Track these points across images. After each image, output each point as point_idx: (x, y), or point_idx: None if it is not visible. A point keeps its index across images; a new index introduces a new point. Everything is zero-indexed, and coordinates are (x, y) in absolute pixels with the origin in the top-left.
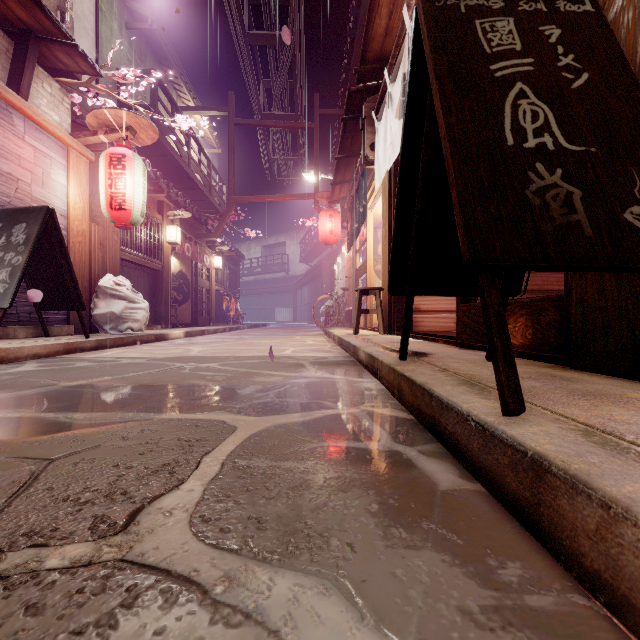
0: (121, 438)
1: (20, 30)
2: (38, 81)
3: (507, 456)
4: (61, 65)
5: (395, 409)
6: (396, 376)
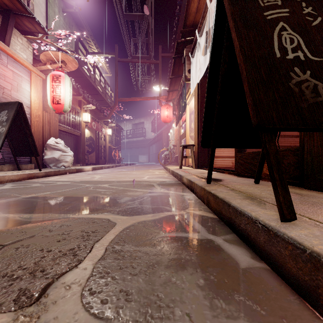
0: (48, 230)
1: (5, 9)
2: (15, 37)
3: (288, 250)
4: (27, 28)
5: (206, 211)
6: (205, 192)
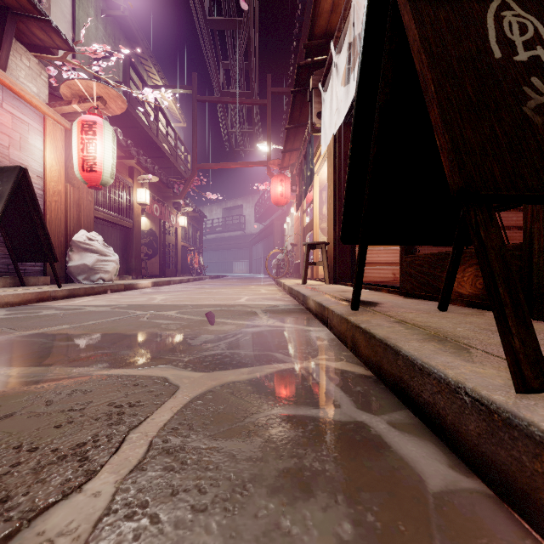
0: (44, 402)
1: None
2: (17, 55)
3: (542, 461)
4: (38, 41)
5: (350, 363)
6: (349, 327)
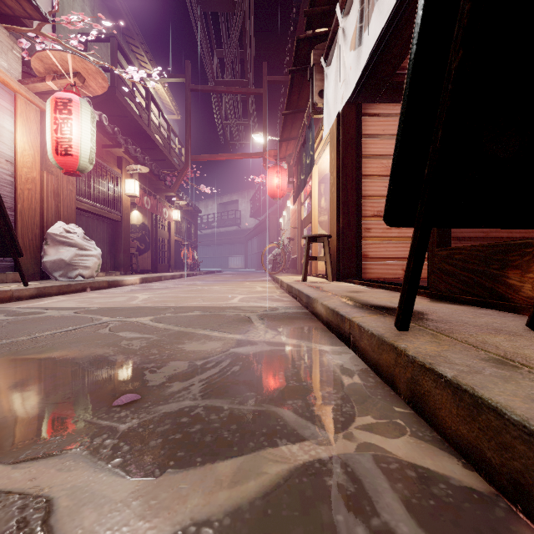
0: None
1: None
2: None
3: None
4: (6, 9)
5: (423, 441)
6: (404, 362)
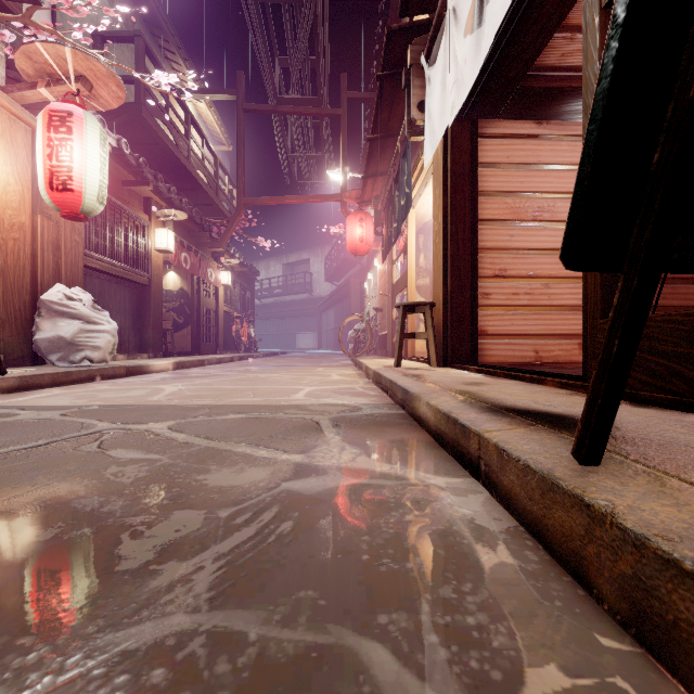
0: None
1: None
2: None
3: None
4: None
5: None
6: (611, 539)
